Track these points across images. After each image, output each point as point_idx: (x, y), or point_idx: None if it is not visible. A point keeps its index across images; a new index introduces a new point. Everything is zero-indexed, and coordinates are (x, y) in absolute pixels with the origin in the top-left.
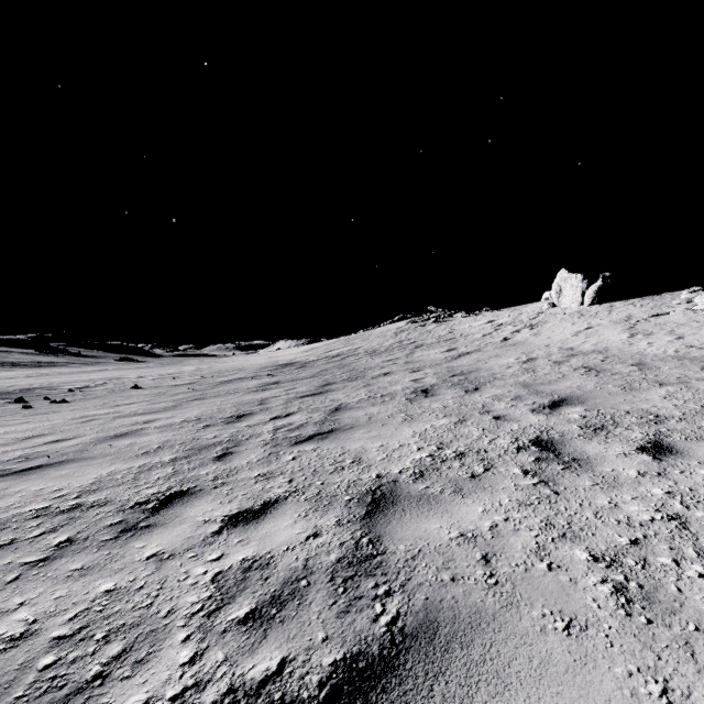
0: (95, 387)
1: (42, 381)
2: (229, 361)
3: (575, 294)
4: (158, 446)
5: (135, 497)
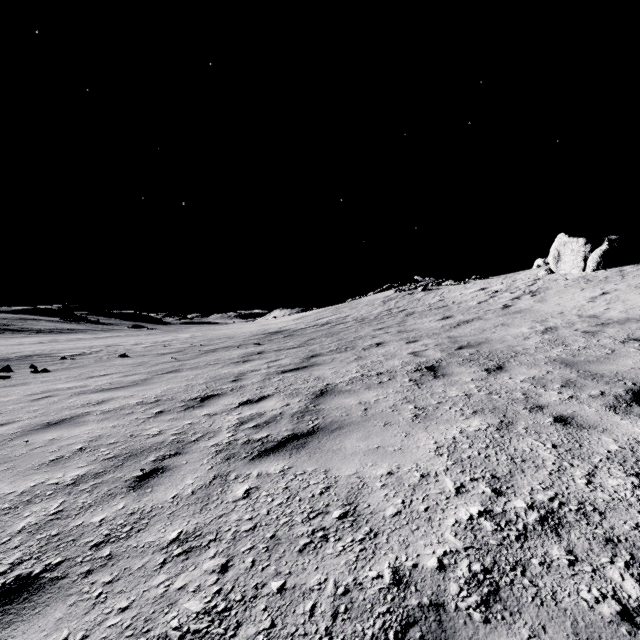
0: (87, 355)
1: (47, 347)
2: (223, 328)
3: (576, 259)
4: (81, 446)
5: None
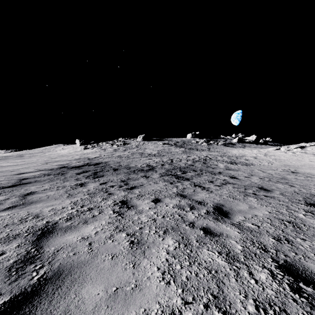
0: None
1: None
2: None
3: (78, 143)
4: None
5: None
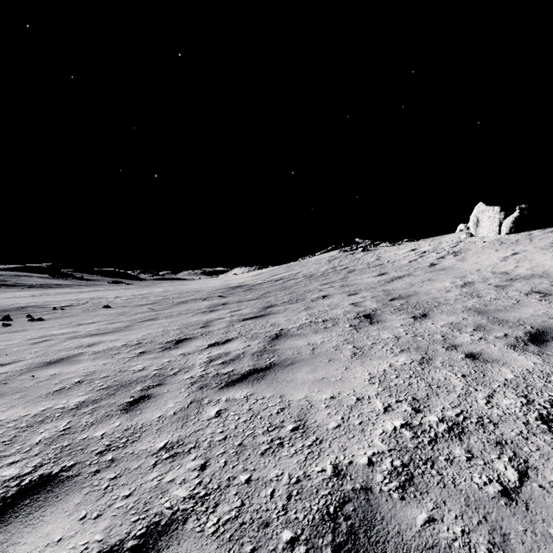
0: (75, 306)
1: (39, 300)
2: (191, 284)
3: (492, 224)
4: (79, 379)
5: None
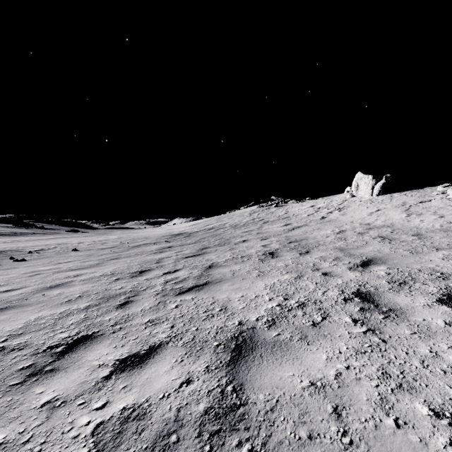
0: (47, 250)
1: (13, 245)
2: (140, 232)
3: (367, 188)
4: (79, 295)
5: (49, 341)
